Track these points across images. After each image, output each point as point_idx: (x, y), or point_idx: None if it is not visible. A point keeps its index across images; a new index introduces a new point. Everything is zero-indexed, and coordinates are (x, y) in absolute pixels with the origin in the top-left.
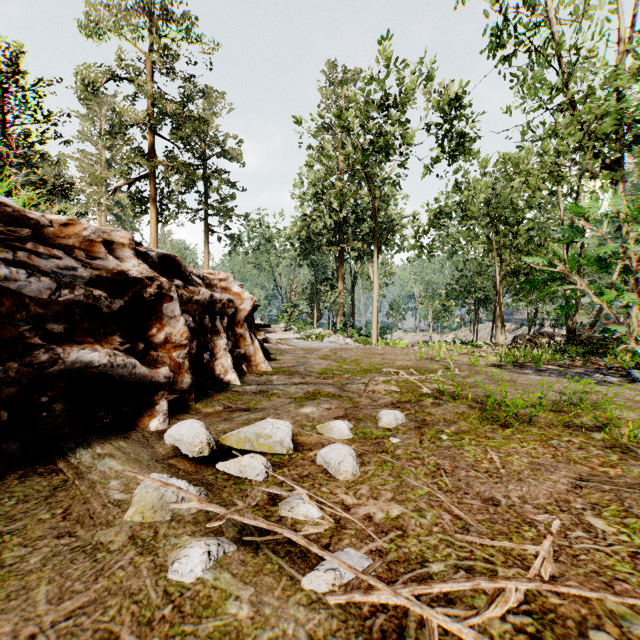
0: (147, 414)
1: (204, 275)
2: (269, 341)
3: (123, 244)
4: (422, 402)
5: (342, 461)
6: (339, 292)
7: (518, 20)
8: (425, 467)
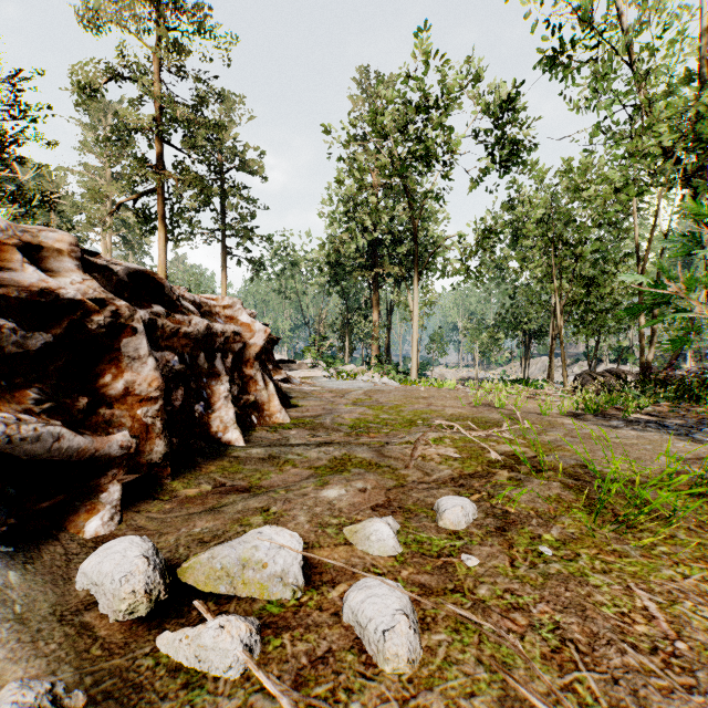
0: (85, 508)
1: (202, 300)
2: (291, 381)
3: (60, 251)
4: (494, 477)
5: (389, 629)
6: (374, 323)
7: (581, 8)
8: (537, 635)
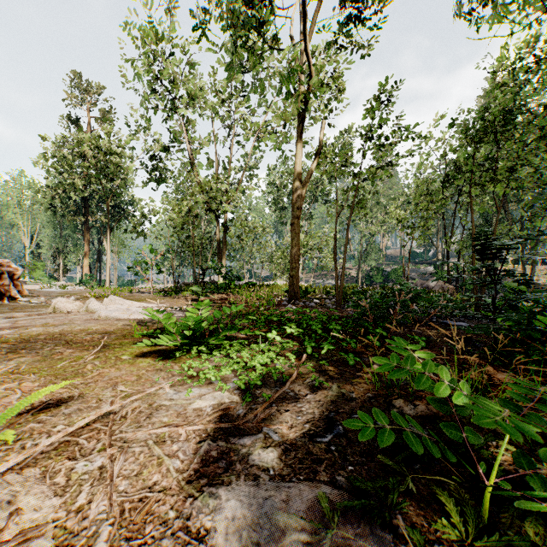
0: (4, 300)
1: (1, 262)
2: None
3: None
4: (85, 297)
5: None
6: (85, 253)
7: None
8: None
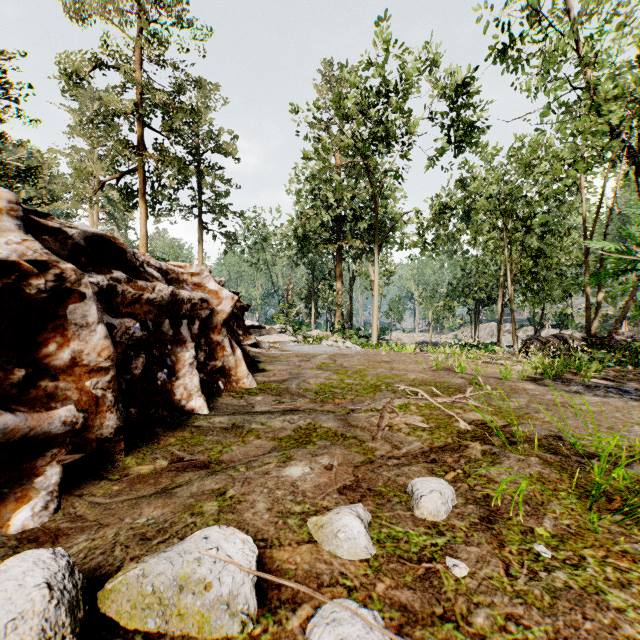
0: (15, 496)
1: (168, 267)
2: (260, 345)
3: None
4: (467, 451)
5: None
6: (337, 292)
7: None
8: None
